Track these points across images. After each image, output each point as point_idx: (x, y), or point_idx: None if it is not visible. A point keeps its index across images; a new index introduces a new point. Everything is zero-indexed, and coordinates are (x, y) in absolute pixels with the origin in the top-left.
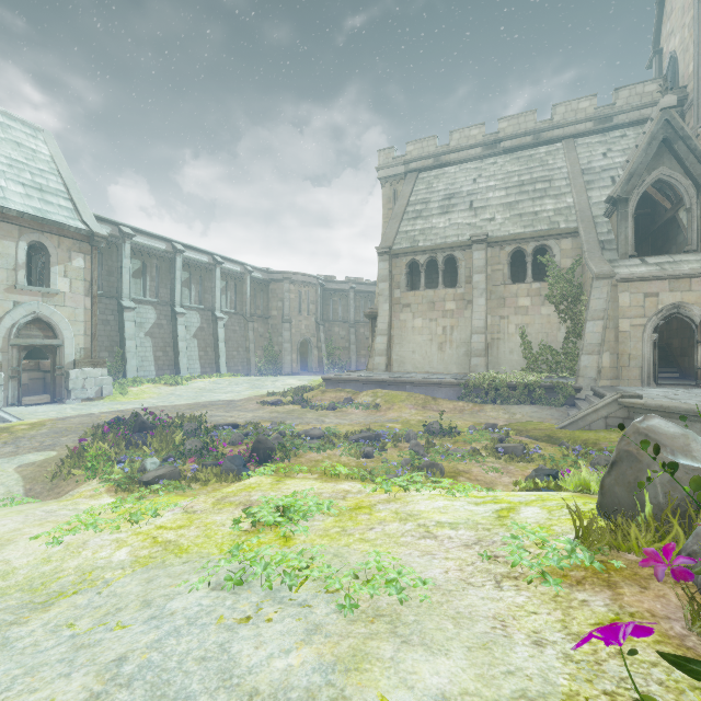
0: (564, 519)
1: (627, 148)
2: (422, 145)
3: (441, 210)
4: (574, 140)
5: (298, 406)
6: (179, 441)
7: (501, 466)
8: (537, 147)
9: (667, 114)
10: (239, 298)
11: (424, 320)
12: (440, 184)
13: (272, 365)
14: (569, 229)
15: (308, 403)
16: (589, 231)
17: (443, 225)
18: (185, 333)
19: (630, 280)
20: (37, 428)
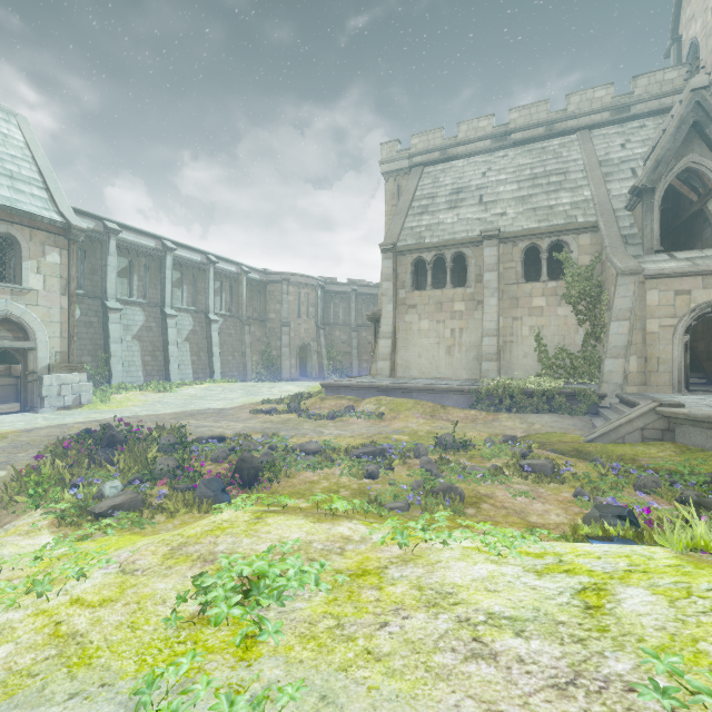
0: (711, 625)
1: (646, 139)
2: (427, 137)
3: (449, 205)
4: (589, 132)
5: (294, 415)
6: (152, 458)
7: (529, 488)
8: (550, 139)
9: (698, 95)
10: (234, 300)
11: (431, 322)
12: (447, 178)
13: (269, 370)
14: (587, 223)
15: (305, 412)
16: (610, 225)
17: (450, 220)
18: (176, 336)
19: (659, 277)
20: None
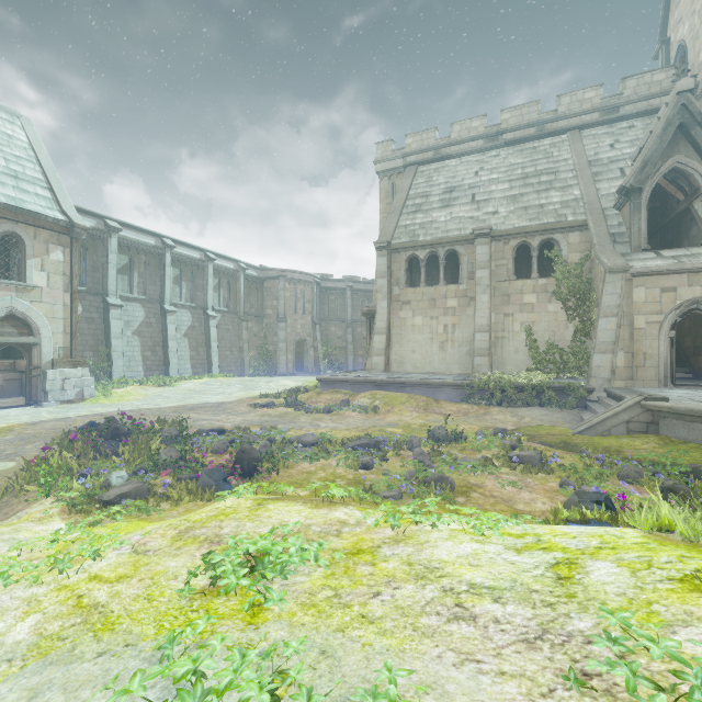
0: (665, 591)
1: (635, 139)
2: (421, 137)
3: (442, 204)
4: (579, 132)
5: (291, 409)
6: (155, 450)
7: (517, 478)
8: (541, 139)
9: (684, 98)
10: (232, 296)
11: (424, 318)
12: (441, 177)
13: (266, 365)
14: (577, 222)
15: (302, 405)
16: (599, 224)
17: (444, 218)
18: (175, 332)
19: (646, 274)
20: (3, 434)
